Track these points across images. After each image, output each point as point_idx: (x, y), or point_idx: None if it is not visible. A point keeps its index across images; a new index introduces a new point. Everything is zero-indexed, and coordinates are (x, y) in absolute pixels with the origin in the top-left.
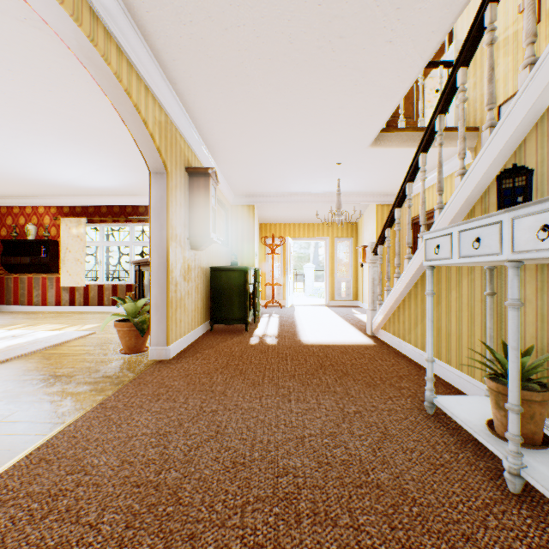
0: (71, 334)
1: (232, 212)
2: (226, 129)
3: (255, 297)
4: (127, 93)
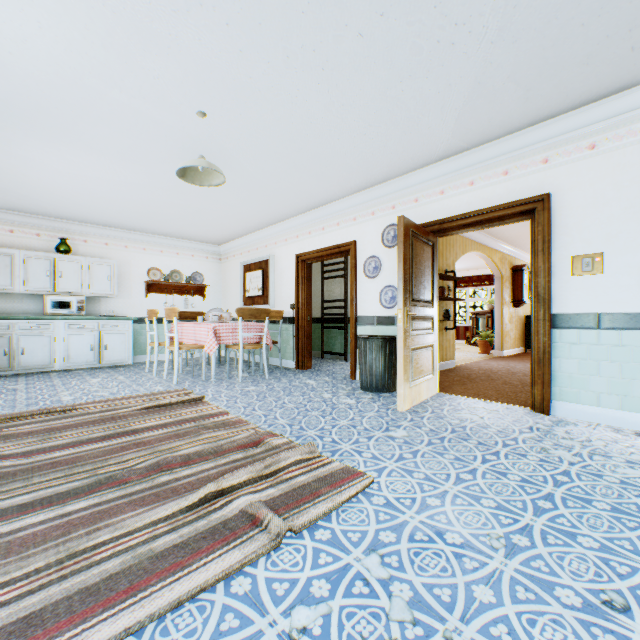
0: None
1: None
2: None
3: None
4: (490, 258)
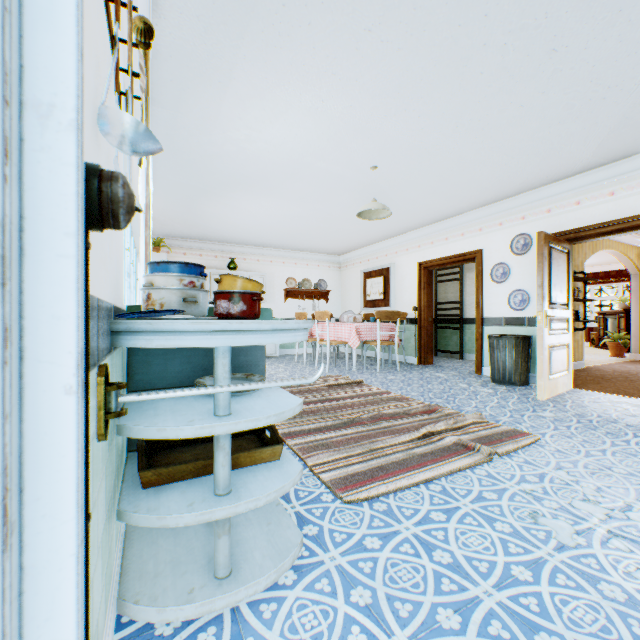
0: None
1: None
2: None
3: None
4: (624, 255)
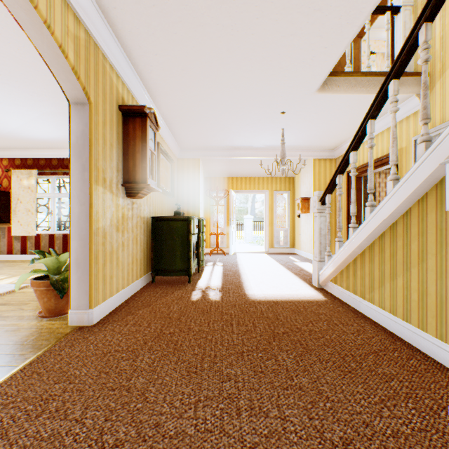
0: None
1: (179, 165)
2: (165, 65)
3: (199, 246)
4: None
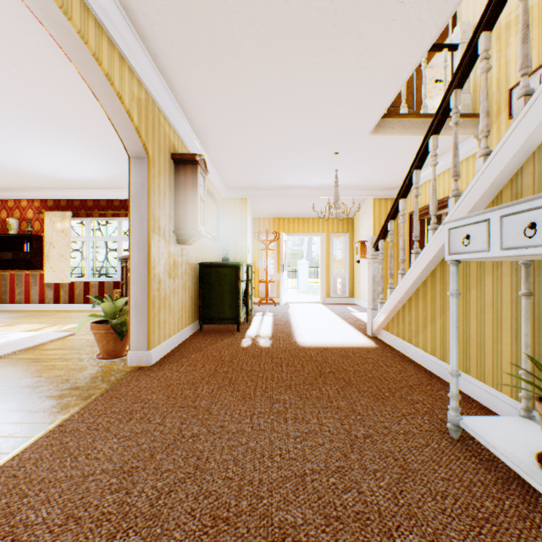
0: (48, 336)
1: (225, 206)
2: (216, 113)
3: (247, 294)
4: (95, 58)
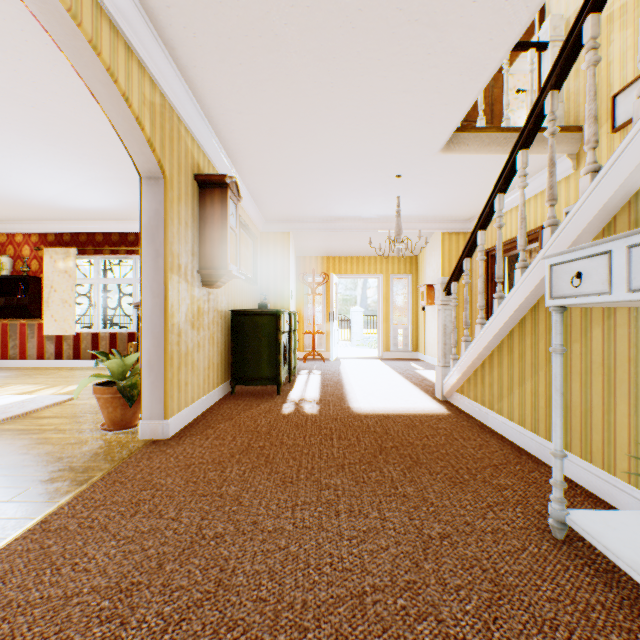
0: (43, 400)
1: (262, 241)
2: (250, 124)
3: (290, 349)
4: (92, 46)
